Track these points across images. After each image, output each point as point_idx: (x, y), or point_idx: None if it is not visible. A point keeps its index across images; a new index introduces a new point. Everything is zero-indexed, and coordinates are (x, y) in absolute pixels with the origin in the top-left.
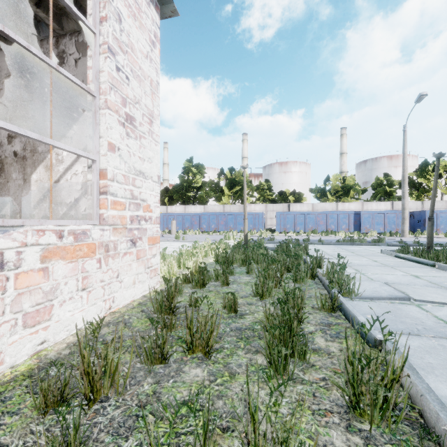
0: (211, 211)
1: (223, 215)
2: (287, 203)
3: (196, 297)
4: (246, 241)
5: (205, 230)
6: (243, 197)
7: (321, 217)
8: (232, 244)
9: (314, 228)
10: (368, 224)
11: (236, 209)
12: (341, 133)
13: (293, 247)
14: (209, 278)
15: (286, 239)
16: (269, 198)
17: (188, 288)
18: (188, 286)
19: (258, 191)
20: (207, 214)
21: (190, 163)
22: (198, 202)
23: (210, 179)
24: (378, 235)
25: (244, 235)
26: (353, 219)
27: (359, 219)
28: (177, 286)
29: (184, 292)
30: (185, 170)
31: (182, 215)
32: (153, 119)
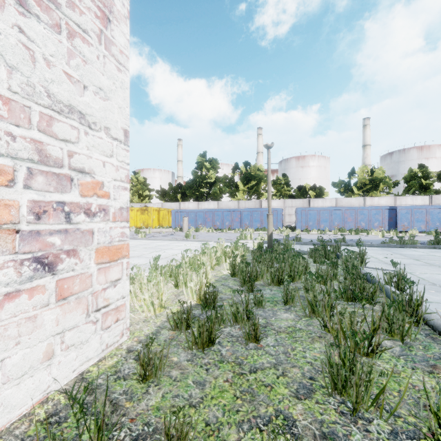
0: (225, 207)
1: (238, 211)
2: (307, 198)
3: (183, 424)
4: (270, 243)
5: (219, 228)
6: (259, 192)
7: (349, 213)
8: (250, 245)
9: (341, 226)
10: (406, 221)
11: (251, 205)
12: (364, 124)
13: (332, 251)
14: (221, 318)
15: (322, 240)
16: (286, 194)
17: (180, 348)
18: (180, 345)
19: (274, 186)
20: (221, 211)
21: (203, 158)
22: (212, 198)
23: (224, 174)
24: (421, 233)
25: (268, 236)
26: (387, 216)
27: (395, 215)
28: (148, 358)
29: (166, 368)
30: (198, 165)
31: (195, 211)
32: (111, 15)
